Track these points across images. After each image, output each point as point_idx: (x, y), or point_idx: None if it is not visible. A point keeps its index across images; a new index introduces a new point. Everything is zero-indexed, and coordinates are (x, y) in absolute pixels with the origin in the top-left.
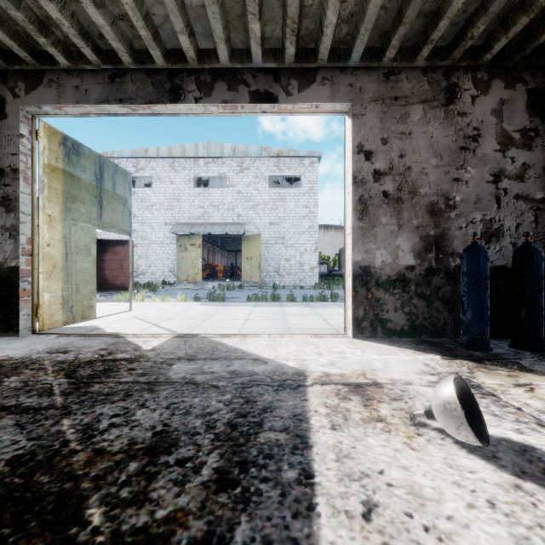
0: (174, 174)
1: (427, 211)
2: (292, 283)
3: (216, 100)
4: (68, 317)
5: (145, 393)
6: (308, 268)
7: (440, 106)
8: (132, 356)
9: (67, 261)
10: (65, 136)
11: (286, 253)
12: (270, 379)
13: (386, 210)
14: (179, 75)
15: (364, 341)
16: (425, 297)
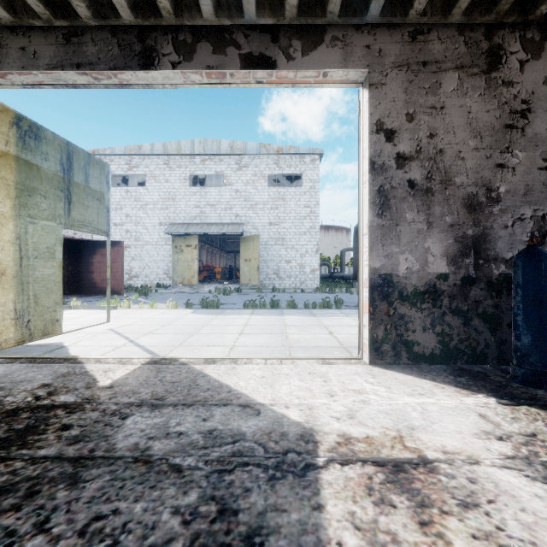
0: (169, 172)
1: (464, 205)
2: (292, 286)
3: (199, 65)
4: (23, 334)
5: (60, 489)
6: (309, 270)
7: (480, 74)
8: (77, 399)
9: (22, 266)
10: (20, 116)
11: (286, 254)
12: (263, 450)
13: (412, 204)
14: (151, 34)
15: (385, 369)
16: (461, 313)
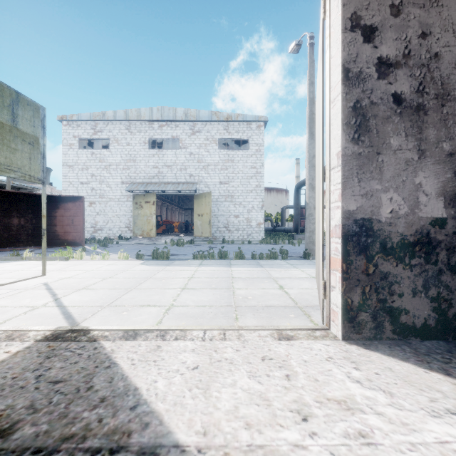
0: (130, 136)
1: None
2: (240, 238)
3: None
4: None
5: None
6: (255, 224)
7: None
8: None
9: None
10: None
11: (235, 210)
12: None
13: (398, 126)
14: None
15: (367, 350)
16: None
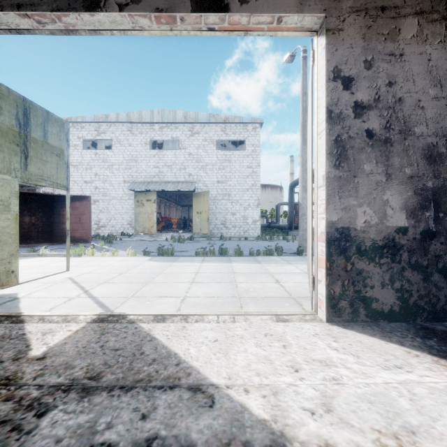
0: (132, 137)
1: (424, 156)
2: (237, 235)
3: (147, 7)
4: None
5: None
6: (251, 221)
7: (440, 20)
8: None
9: None
10: None
11: (232, 208)
12: None
13: (370, 155)
14: None
15: (344, 329)
16: (421, 268)
